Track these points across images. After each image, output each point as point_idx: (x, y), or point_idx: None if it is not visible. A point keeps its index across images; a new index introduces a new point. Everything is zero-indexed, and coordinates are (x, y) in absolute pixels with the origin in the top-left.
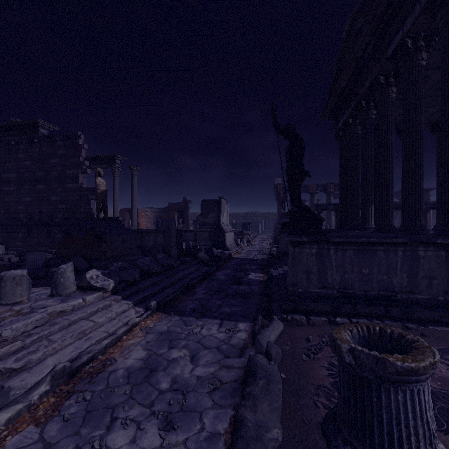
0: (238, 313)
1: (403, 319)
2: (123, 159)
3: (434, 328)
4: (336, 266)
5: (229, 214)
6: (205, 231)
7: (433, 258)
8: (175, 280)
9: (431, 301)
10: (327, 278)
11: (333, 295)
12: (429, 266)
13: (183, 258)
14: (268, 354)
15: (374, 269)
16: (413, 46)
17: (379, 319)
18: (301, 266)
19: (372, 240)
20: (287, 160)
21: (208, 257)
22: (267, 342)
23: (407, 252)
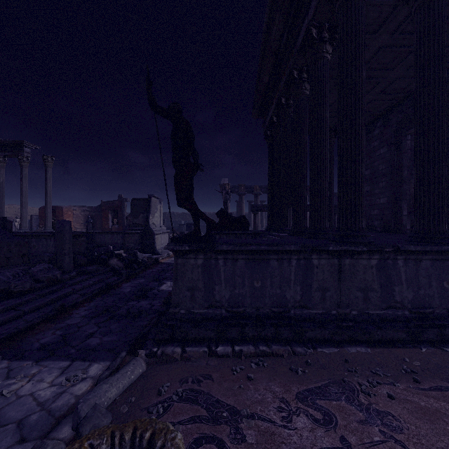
0: (106, 346)
1: (294, 341)
2: (34, 147)
3: (323, 351)
4: (225, 280)
5: (178, 214)
6: (135, 233)
7: (326, 267)
8: (51, 299)
9: (324, 316)
10: (214, 294)
11: (221, 316)
12: (323, 276)
13: (87, 267)
14: (77, 434)
15: (267, 282)
16: (318, 37)
17: (268, 343)
18: (184, 282)
19: (263, 248)
20: (172, 148)
21: (122, 264)
22: (94, 405)
23: (301, 261)
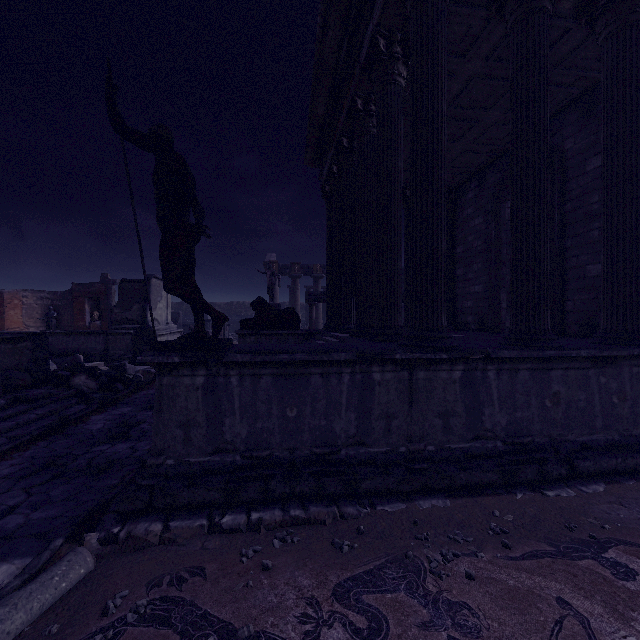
0: (34, 529)
1: (344, 497)
2: None
3: (384, 509)
4: (241, 409)
5: None
6: (125, 334)
7: (393, 384)
8: None
9: (390, 456)
10: (224, 432)
11: (234, 465)
12: (388, 397)
13: (31, 391)
14: None
15: (307, 409)
16: (388, 51)
17: (304, 504)
18: (174, 414)
19: (299, 358)
20: (156, 198)
21: (95, 384)
22: None
23: (357, 376)
